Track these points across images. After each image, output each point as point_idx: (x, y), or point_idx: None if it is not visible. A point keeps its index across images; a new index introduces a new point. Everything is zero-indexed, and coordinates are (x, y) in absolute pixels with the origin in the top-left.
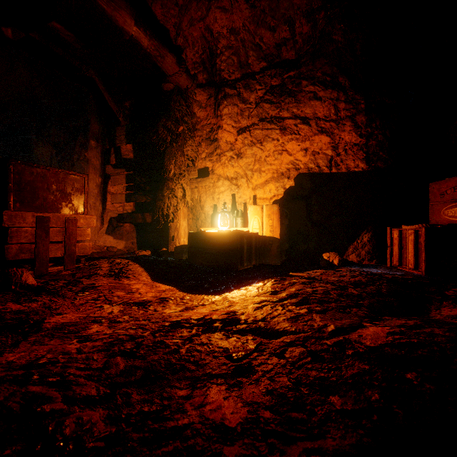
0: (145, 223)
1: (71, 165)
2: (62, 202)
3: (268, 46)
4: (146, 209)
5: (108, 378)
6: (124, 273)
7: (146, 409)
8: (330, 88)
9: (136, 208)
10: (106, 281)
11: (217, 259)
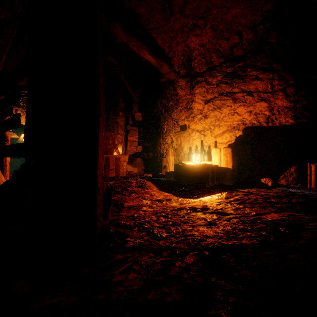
0: (148, 158)
1: (107, 125)
2: (113, 149)
3: (224, 49)
4: (149, 150)
5: (160, 223)
6: (144, 186)
7: (177, 231)
8: (267, 72)
9: (143, 149)
10: (138, 189)
11: (193, 180)
